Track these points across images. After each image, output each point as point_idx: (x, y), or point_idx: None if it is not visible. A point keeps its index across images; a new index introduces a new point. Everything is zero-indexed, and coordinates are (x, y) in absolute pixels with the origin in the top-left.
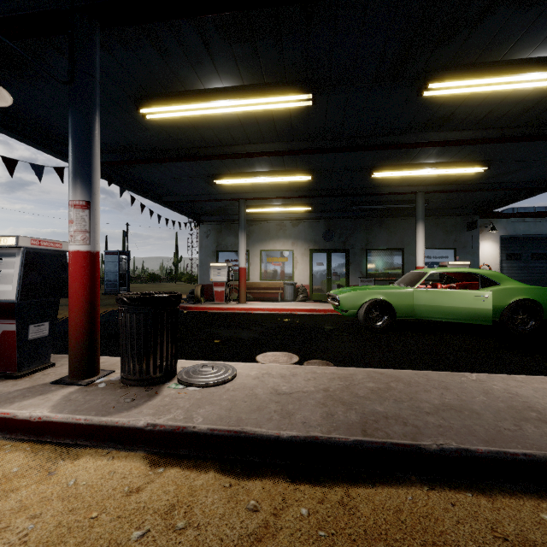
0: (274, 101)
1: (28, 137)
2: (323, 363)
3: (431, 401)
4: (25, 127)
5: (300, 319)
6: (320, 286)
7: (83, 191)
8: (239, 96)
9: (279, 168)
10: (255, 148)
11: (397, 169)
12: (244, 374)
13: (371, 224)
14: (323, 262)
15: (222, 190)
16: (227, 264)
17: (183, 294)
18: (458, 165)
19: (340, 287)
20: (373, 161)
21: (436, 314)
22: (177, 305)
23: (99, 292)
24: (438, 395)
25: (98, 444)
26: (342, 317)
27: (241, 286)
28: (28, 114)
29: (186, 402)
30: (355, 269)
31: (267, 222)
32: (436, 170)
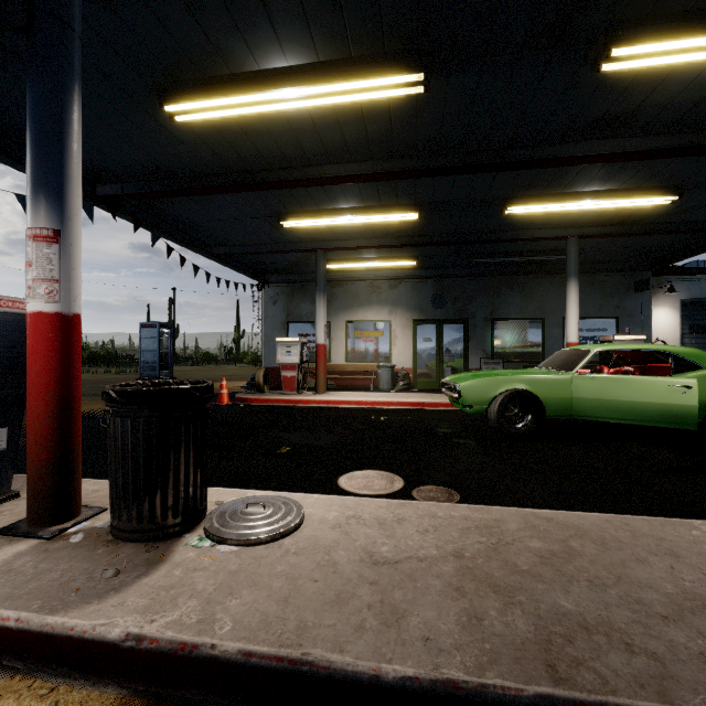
0: (366, 86)
1: (12, 155)
2: (443, 492)
3: (658, 585)
4: (7, 142)
5: (402, 416)
6: (428, 370)
7: (48, 212)
8: (312, 80)
9: (371, 203)
10: (338, 170)
11: (543, 201)
12: (317, 518)
13: (498, 284)
14: (432, 337)
15: (293, 237)
16: (300, 339)
17: (243, 380)
18: (634, 194)
19: (455, 371)
20: (508, 189)
21: (607, 412)
22: (204, 403)
23: (80, 381)
24: (665, 570)
25: (39, 669)
26: (461, 414)
27: (319, 370)
28: (8, 119)
29: (210, 581)
30: (475, 347)
31: (354, 283)
32: (600, 202)
